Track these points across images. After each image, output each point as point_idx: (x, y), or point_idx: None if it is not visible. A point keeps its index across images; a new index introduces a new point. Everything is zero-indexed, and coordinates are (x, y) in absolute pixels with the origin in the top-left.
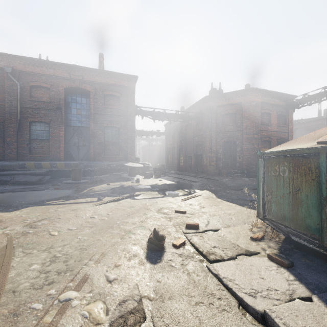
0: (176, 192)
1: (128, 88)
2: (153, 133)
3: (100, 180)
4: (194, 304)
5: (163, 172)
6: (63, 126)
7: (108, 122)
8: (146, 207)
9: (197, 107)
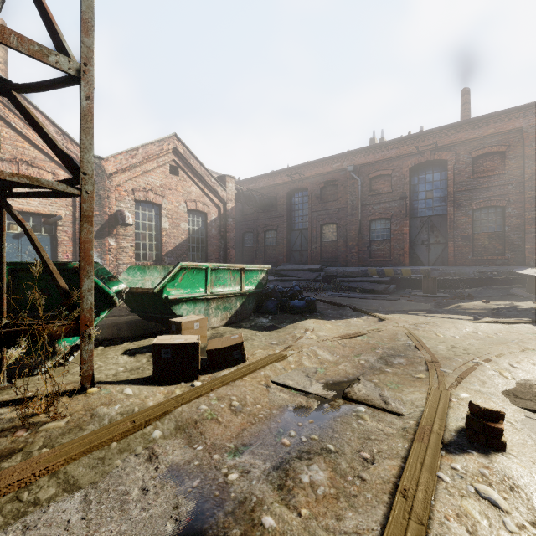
0: None
1: (525, 130)
2: None
3: (467, 296)
4: None
5: None
6: (408, 219)
7: (479, 202)
8: None
9: None
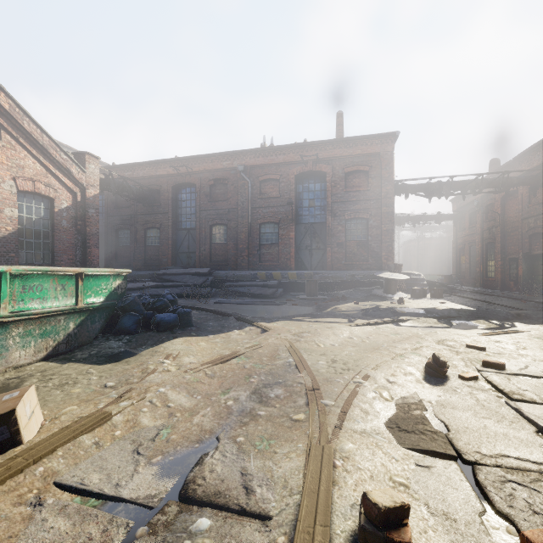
0: (472, 324)
1: (382, 155)
2: (426, 218)
3: (342, 297)
4: (479, 417)
5: (448, 290)
6: (294, 225)
7: (350, 213)
8: (420, 335)
9: (532, 157)
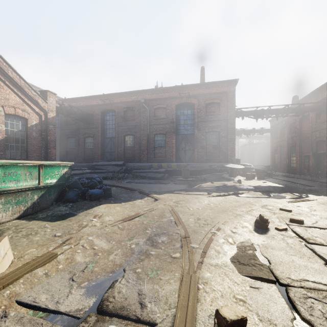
0: (283, 195)
1: (228, 93)
2: (254, 131)
3: (204, 179)
4: (289, 254)
5: (268, 174)
6: (175, 135)
7: (209, 128)
8: (251, 202)
9: (318, 94)
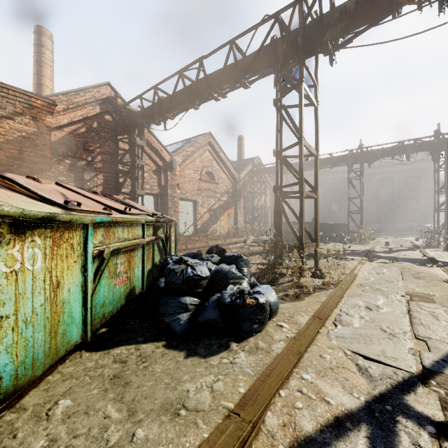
0: None
1: (427, 169)
2: None
3: (405, 234)
4: None
5: None
6: (376, 202)
7: (408, 196)
8: None
9: None
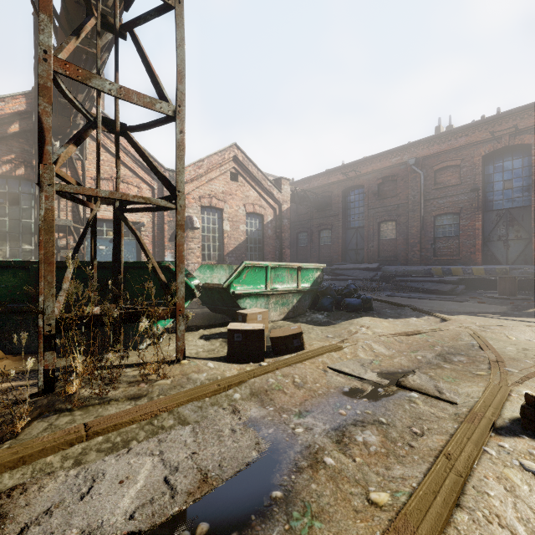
0: None
1: None
2: None
3: None
4: None
5: None
6: (480, 213)
7: None
8: None
9: None
